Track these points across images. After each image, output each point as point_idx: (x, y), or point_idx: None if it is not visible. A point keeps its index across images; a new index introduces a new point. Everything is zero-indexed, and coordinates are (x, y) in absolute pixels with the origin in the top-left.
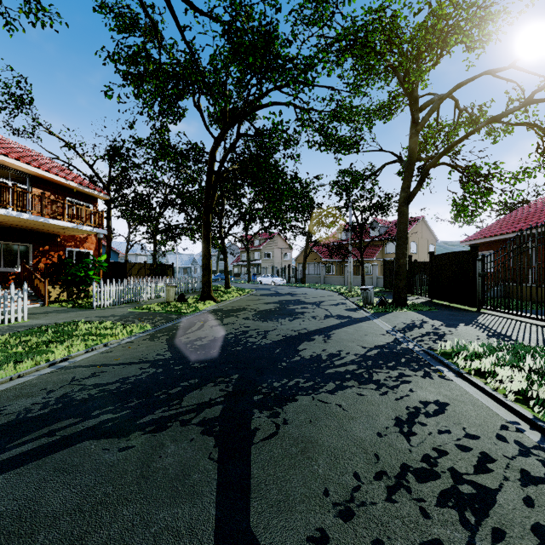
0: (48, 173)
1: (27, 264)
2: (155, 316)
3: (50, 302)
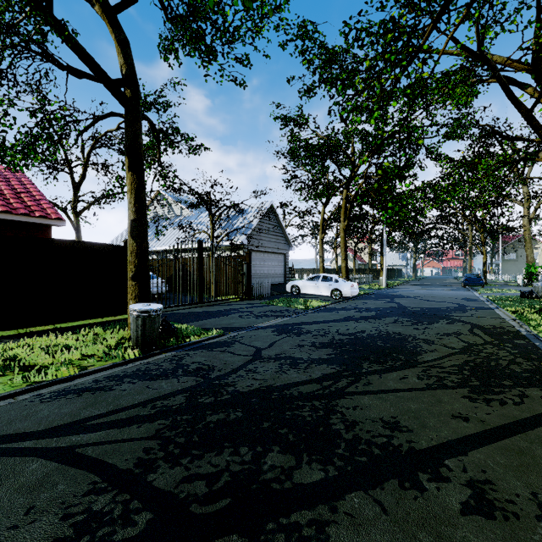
0: None
1: None
2: None
3: None
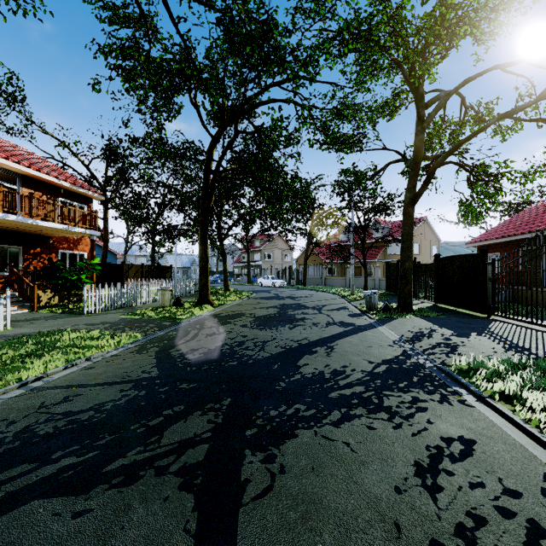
0: (39, 172)
1: (17, 267)
2: (147, 323)
3: (40, 307)
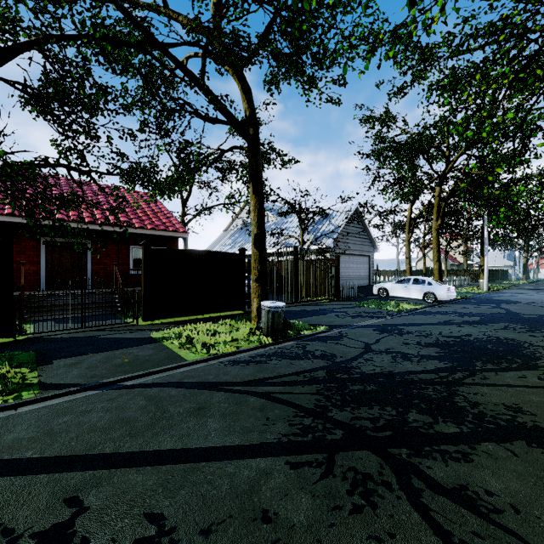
0: None
1: None
2: None
3: None
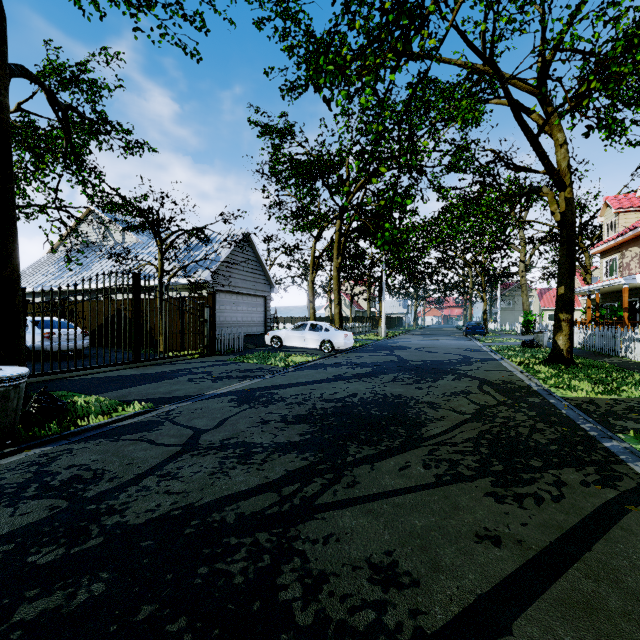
0: None
1: None
2: None
3: None
